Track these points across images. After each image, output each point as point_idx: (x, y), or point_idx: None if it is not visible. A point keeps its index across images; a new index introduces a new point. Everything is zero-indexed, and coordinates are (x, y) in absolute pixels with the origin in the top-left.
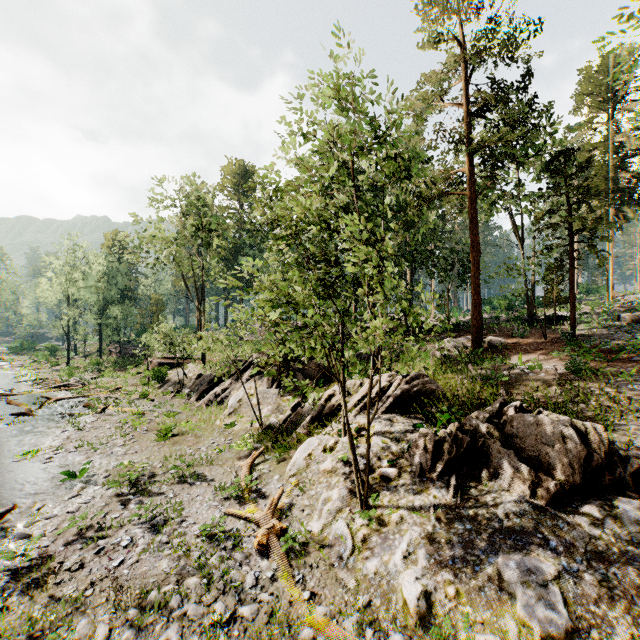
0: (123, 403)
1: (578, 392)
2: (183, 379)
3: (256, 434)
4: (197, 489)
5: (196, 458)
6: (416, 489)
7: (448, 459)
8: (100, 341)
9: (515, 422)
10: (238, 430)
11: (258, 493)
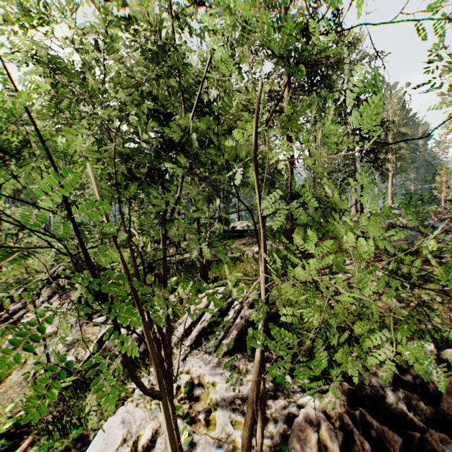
0: None
1: (427, 303)
2: None
3: None
4: None
5: None
6: None
7: None
8: None
9: None
10: (11, 384)
11: None
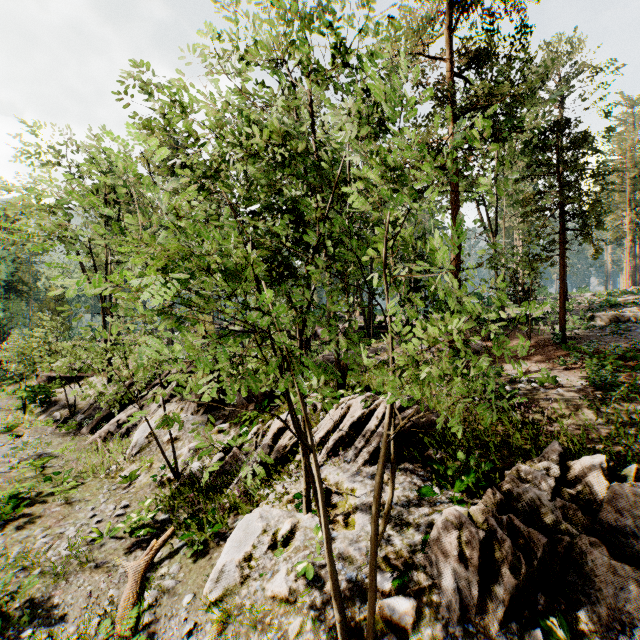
0: None
1: (633, 421)
2: (75, 401)
3: (168, 491)
4: None
5: (49, 558)
6: None
7: (515, 586)
8: None
9: (620, 502)
10: (141, 485)
11: None
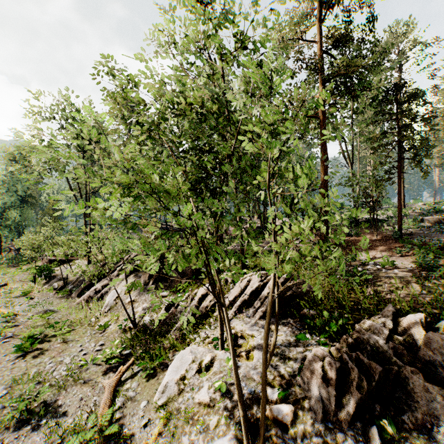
0: (1, 302)
1: None
2: (67, 276)
3: (129, 335)
4: (38, 435)
5: (54, 376)
6: (323, 443)
7: (360, 398)
8: (1, 240)
9: (433, 345)
10: (111, 331)
11: (117, 437)
